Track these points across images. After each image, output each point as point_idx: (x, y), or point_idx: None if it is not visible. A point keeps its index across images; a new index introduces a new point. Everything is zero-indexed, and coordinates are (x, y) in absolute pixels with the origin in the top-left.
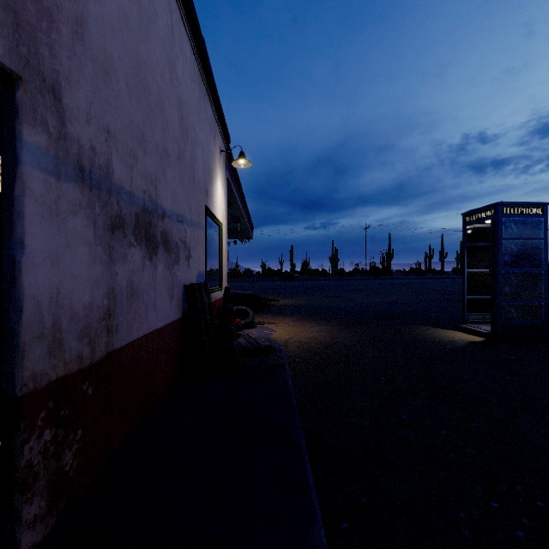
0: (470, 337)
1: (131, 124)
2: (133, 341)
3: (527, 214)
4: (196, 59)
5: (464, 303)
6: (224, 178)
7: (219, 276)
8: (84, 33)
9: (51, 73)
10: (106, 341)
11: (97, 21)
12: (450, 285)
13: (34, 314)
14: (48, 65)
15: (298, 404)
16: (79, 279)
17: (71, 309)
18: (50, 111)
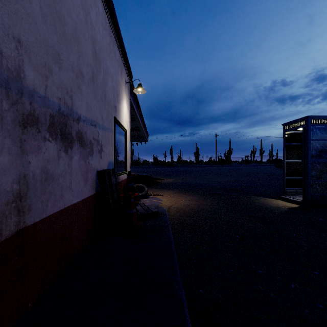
0: (289, 204)
1: (46, 43)
2: (48, 217)
3: (326, 124)
4: (107, 15)
5: (284, 182)
6: (128, 101)
7: (124, 164)
8: None
9: None
10: (17, 220)
11: None
12: (268, 169)
13: None
14: None
15: (178, 259)
16: None
17: None
18: None
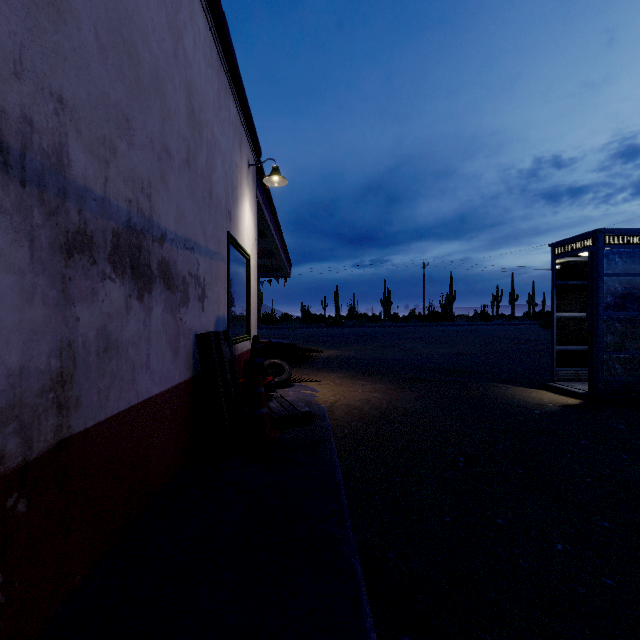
0: (562, 399)
1: (106, 99)
2: (109, 418)
3: (634, 244)
4: (214, 38)
5: (553, 355)
6: (253, 200)
7: (246, 322)
8: None
9: None
10: (56, 424)
11: None
12: (525, 332)
13: None
14: None
15: (349, 499)
16: None
17: None
18: None
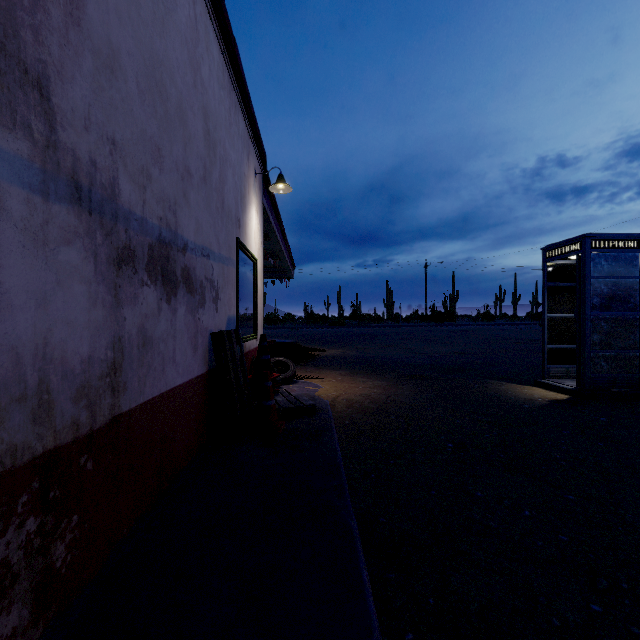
0: (552, 394)
1: (144, 135)
2: (146, 402)
3: (619, 249)
4: (226, 62)
5: (544, 354)
6: (259, 206)
7: (253, 322)
8: (81, 16)
9: (35, 63)
10: (111, 403)
11: (98, 4)
12: (525, 332)
13: (13, 370)
14: (32, 53)
15: (348, 477)
16: (74, 325)
17: (64, 363)
18: (34, 111)
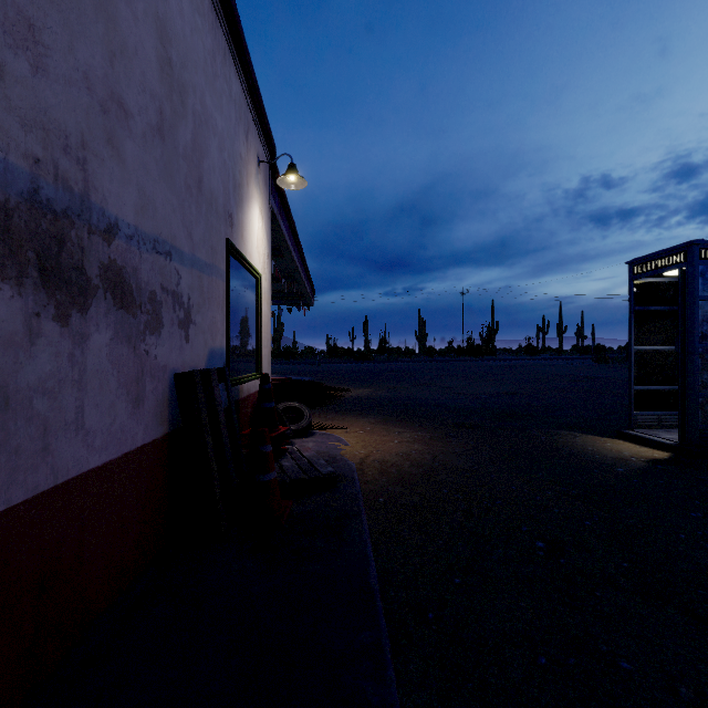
0: (646, 451)
1: None
2: None
3: None
4: None
5: (631, 397)
6: (265, 207)
7: (256, 357)
8: None
9: None
10: None
11: None
12: (578, 368)
13: None
14: None
15: (389, 620)
16: None
17: None
18: None
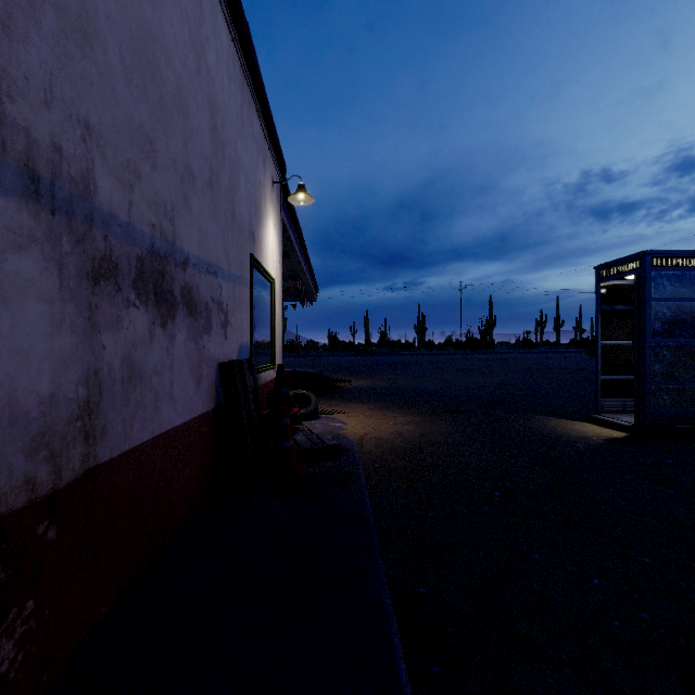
0: (607, 432)
1: (130, 122)
2: (133, 449)
3: (684, 267)
4: (237, 50)
5: (598, 385)
6: (278, 220)
7: (270, 350)
8: None
9: None
10: (84, 453)
11: None
12: (570, 361)
13: None
14: None
15: (379, 534)
16: (29, 356)
17: (12, 405)
18: None
